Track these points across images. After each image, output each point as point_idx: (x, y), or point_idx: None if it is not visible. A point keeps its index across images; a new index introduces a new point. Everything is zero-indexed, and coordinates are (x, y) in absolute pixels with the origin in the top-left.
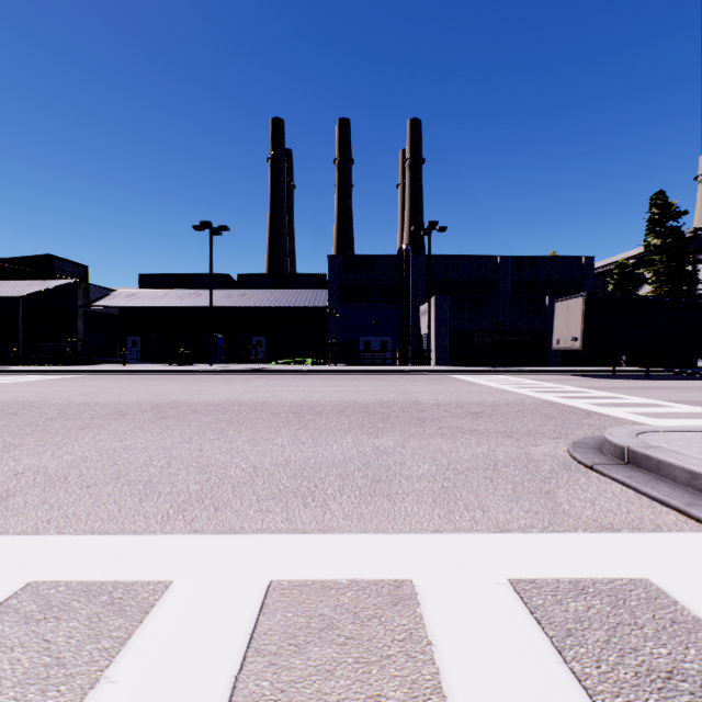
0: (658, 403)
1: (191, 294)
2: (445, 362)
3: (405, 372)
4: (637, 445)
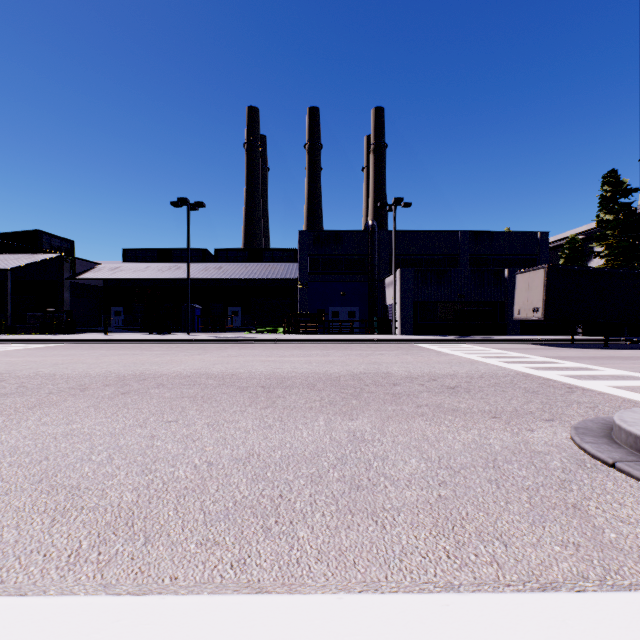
0: (634, 375)
1: (171, 267)
2: (410, 331)
3: (372, 341)
4: None
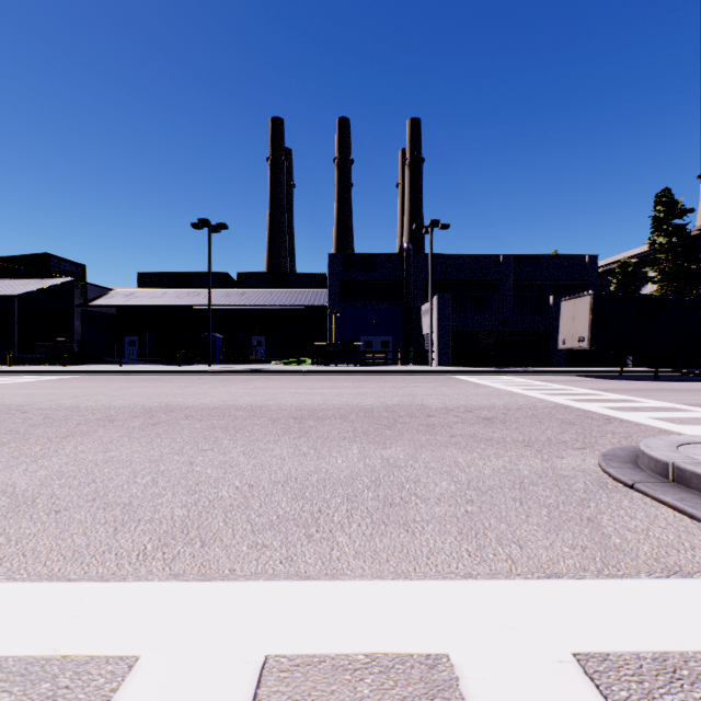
0: (678, 406)
1: (189, 293)
2: (448, 362)
3: (407, 373)
4: (684, 462)
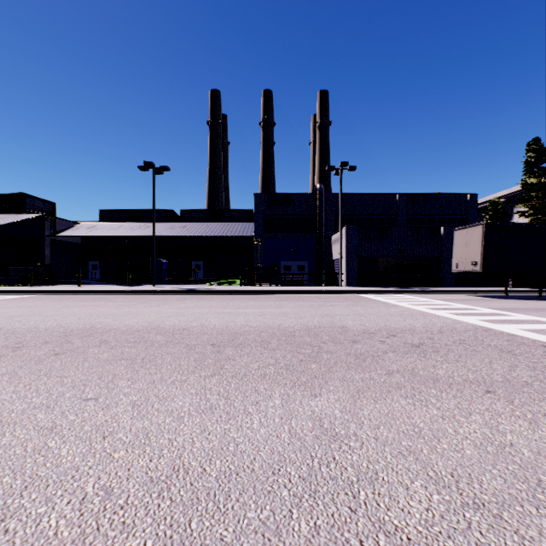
0: None
1: (141, 226)
2: (355, 283)
3: (321, 292)
4: None
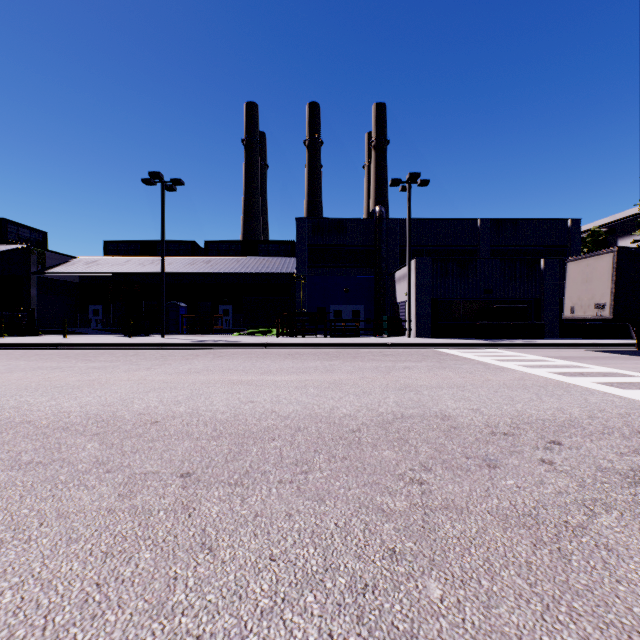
0: None
1: (154, 261)
2: (428, 333)
3: (385, 346)
4: None
